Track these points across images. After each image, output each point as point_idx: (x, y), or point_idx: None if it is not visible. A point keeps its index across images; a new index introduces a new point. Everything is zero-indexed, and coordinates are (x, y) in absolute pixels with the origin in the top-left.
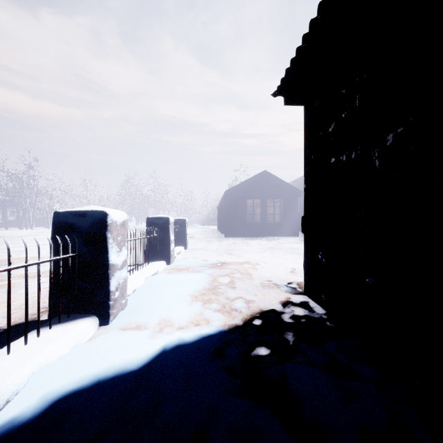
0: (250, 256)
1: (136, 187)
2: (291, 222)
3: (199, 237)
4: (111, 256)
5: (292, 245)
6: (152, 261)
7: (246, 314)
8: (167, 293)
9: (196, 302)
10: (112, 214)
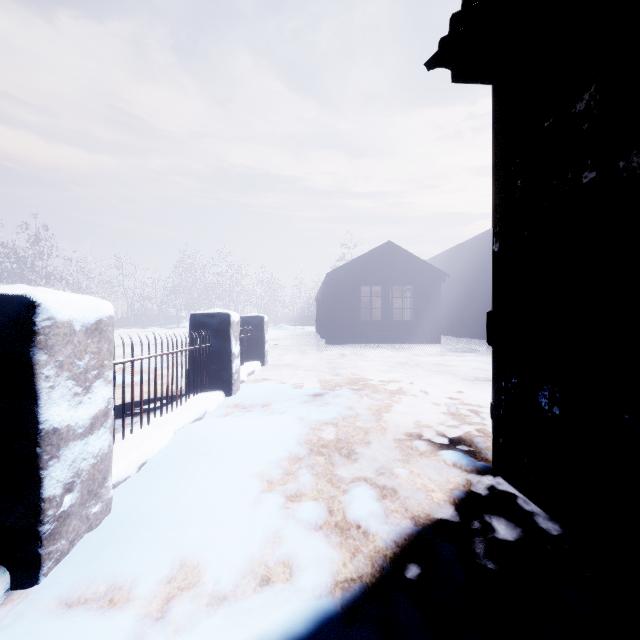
0: (370, 379)
1: (196, 269)
2: (429, 321)
3: (286, 345)
4: (49, 409)
5: (435, 358)
6: (197, 394)
7: (381, 541)
8: (207, 476)
9: (269, 497)
10: (54, 304)
